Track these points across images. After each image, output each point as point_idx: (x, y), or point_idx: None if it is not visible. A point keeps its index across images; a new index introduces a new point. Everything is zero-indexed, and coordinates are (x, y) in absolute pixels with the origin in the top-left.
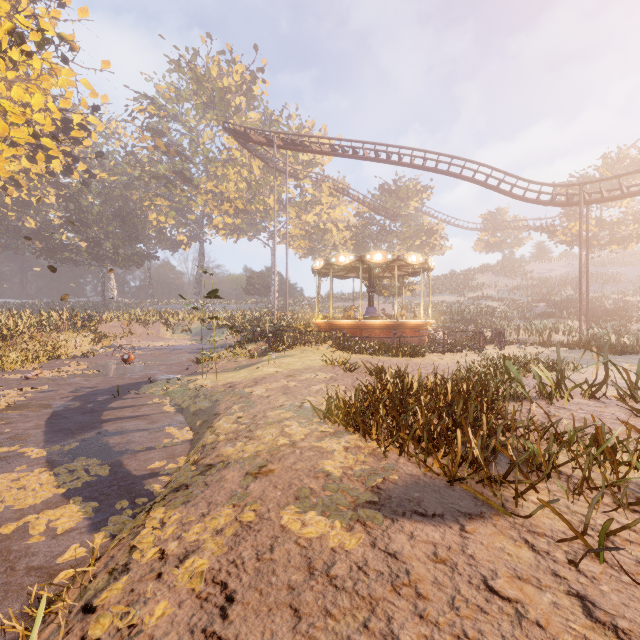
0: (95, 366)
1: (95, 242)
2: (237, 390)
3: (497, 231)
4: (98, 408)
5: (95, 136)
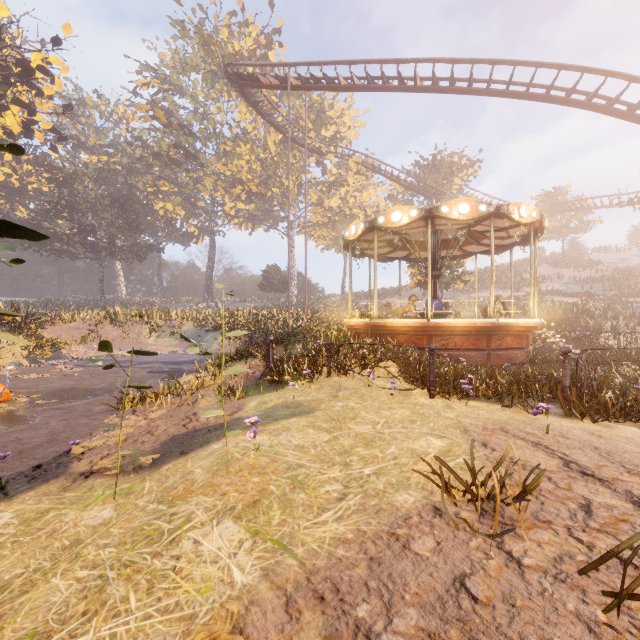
0: None
1: (87, 230)
2: None
3: (557, 214)
4: None
5: (59, 82)
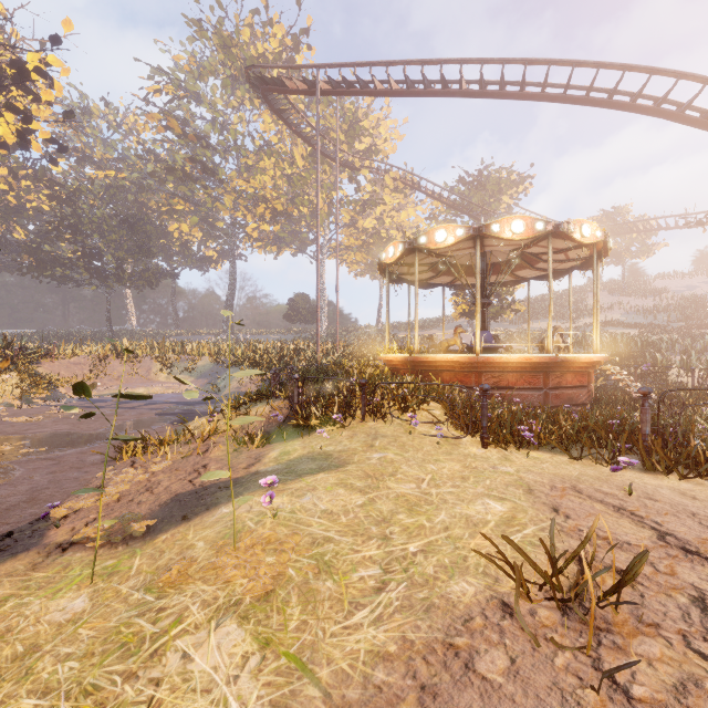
0: None
1: (93, 254)
2: None
3: (616, 236)
4: None
5: (59, 86)
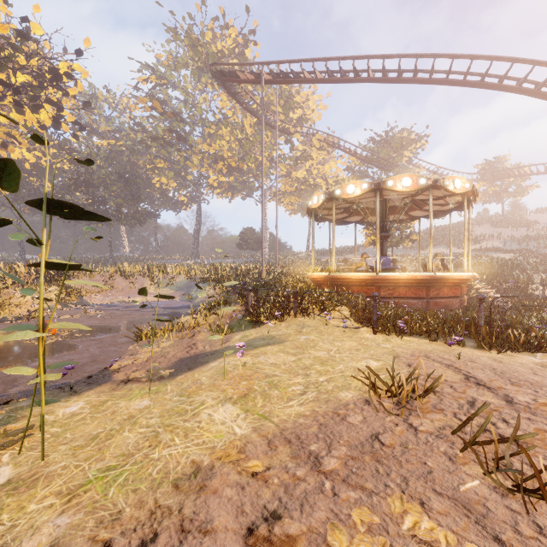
0: None
1: (100, 201)
2: None
3: (497, 180)
4: None
5: (81, 85)
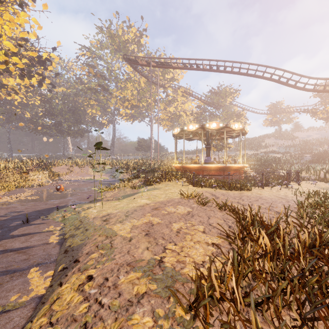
0: (38, 193)
1: (58, 123)
2: (107, 226)
3: (277, 114)
4: (0, 236)
5: (54, 64)
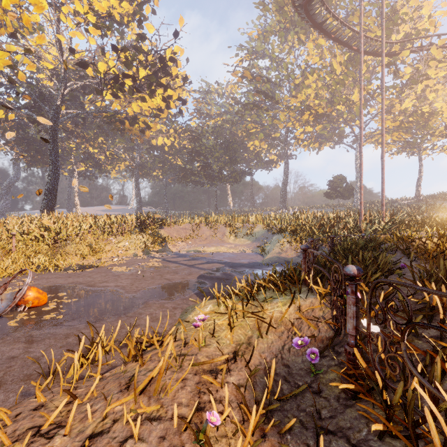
0: None
1: (206, 166)
2: None
3: None
4: None
5: (179, 63)
